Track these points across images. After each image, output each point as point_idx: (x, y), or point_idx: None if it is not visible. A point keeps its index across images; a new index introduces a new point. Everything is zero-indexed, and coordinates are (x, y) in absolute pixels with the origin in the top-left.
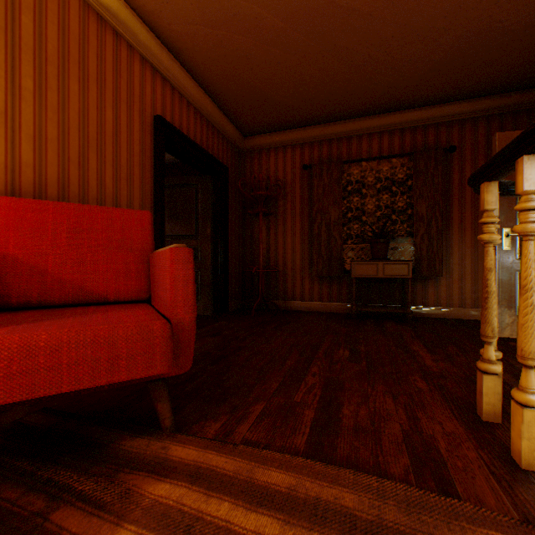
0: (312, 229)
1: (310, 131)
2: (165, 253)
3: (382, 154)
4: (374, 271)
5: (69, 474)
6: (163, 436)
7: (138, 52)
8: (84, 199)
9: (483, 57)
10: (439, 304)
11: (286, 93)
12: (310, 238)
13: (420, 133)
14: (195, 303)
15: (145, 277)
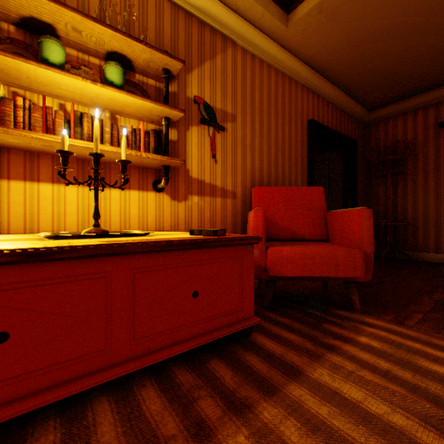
0: None
1: None
2: (349, 212)
3: None
4: None
5: (320, 313)
6: (355, 313)
7: (299, 83)
8: (276, 182)
9: None
10: None
11: (420, 66)
12: None
13: None
14: (372, 241)
15: (322, 227)
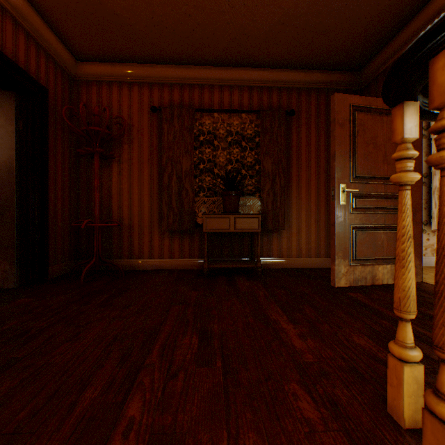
0: (162, 179)
1: (160, 70)
2: None
3: (233, 108)
4: (227, 225)
5: None
6: None
7: None
8: None
9: (323, 20)
10: (281, 255)
11: (124, 1)
12: (160, 189)
13: (266, 94)
14: None
15: None
